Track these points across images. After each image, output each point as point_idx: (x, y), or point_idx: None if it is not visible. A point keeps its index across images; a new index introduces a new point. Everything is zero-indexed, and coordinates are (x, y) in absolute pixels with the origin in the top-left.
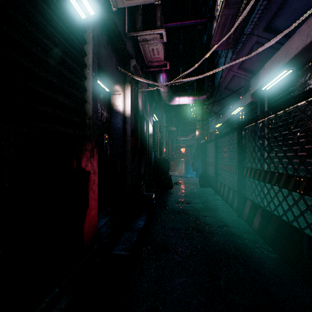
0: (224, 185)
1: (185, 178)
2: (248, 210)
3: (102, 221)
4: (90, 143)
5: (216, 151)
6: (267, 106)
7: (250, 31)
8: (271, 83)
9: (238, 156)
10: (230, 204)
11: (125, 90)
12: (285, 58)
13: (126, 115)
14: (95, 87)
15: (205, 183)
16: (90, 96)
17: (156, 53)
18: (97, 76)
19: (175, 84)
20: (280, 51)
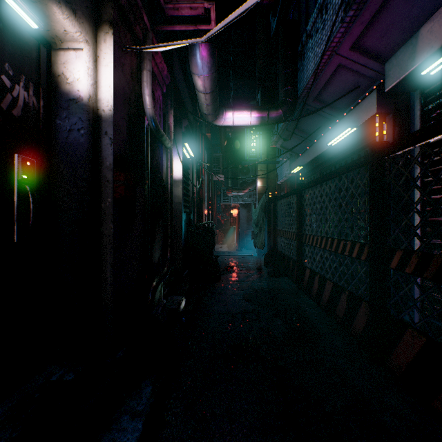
0: (324, 278)
1: (241, 258)
2: (412, 356)
3: None
4: None
5: (300, 213)
6: (421, 117)
7: None
8: None
9: (374, 223)
10: (341, 320)
11: (98, 44)
12: None
13: (100, 111)
14: None
15: (278, 268)
16: None
17: None
18: None
19: None
20: None
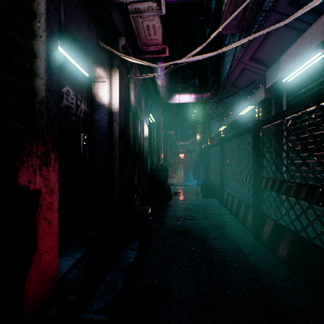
0: (233, 196)
1: (186, 187)
2: (269, 232)
3: (75, 256)
4: (42, 142)
5: (221, 157)
6: (286, 103)
7: (271, 7)
8: (296, 72)
9: (254, 163)
10: (241, 220)
11: (112, 77)
12: (323, 35)
13: (112, 109)
14: (52, 53)
15: (208, 193)
16: (42, 66)
17: (152, 32)
18: (57, 37)
19: (178, 64)
20: (313, 27)
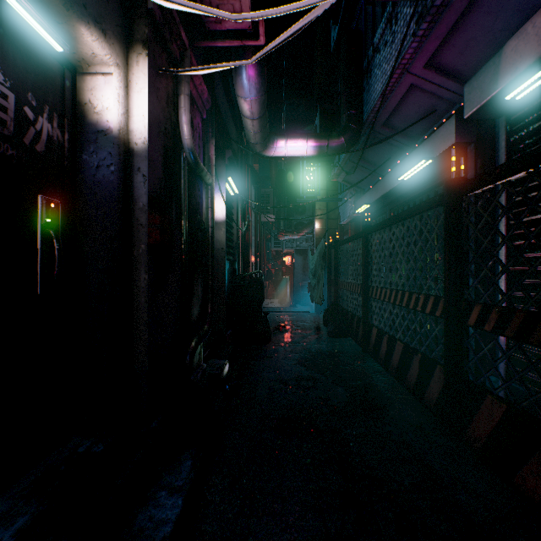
0: (393, 338)
1: (296, 316)
2: (491, 426)
3: None
4: None
5: (366, 261)
6: (506, 148)
7: None
8: None
9: (450, 272)
10: (412, 387)
11: (130, 67)
12: None
13: (132, 144)
14: None
15: (339, 328)
16: None
17: None
18: None
19: (291, 8)
20: None
